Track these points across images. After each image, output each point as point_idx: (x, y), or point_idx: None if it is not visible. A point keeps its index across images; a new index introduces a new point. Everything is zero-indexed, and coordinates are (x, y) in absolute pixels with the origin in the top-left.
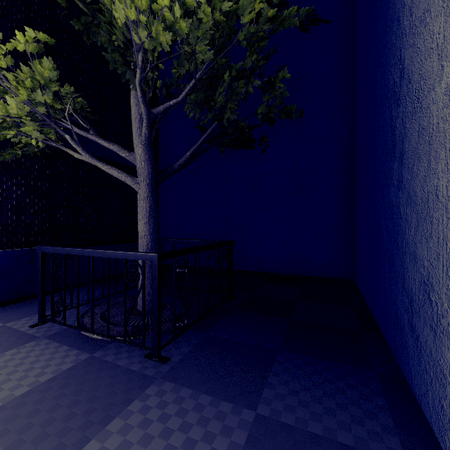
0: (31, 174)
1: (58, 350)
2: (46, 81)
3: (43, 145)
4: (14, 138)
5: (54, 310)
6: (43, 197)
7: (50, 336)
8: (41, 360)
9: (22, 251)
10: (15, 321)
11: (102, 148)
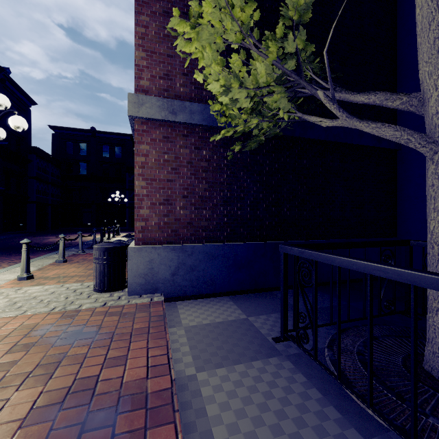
0: (264, 169)
1: (307, 392)
2: (300, 12)
3: (283, 123)
4: (255, 131)
5: (299, 330)
6: (272, 192)
7: (291, 357)
8: (290, 402)
9: (257, 244)
10: (255, 317)
11: (326, 129)
